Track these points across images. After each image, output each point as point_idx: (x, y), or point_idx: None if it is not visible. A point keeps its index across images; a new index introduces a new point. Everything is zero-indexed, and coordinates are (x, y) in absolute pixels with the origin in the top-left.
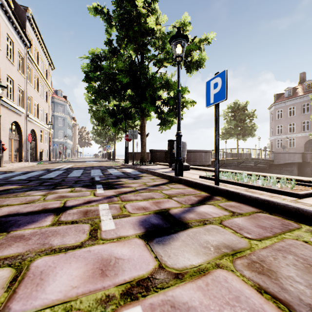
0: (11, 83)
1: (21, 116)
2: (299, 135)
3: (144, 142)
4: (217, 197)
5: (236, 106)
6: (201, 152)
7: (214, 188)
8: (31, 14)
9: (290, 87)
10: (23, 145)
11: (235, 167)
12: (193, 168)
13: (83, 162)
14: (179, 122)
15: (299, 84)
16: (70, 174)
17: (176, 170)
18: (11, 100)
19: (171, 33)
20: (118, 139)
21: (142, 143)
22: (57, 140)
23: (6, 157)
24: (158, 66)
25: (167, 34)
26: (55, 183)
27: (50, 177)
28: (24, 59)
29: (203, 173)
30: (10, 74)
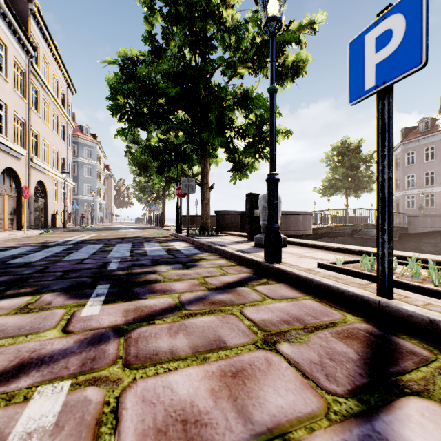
0: (3, 109)
1: (19, 160)
2: (440, 190)
3: (206, 198)
4: (407, 343)
5: (344, 145)
6: (297, 215)
7: (381, 307)
8: (36, 7)
9: (426, 118)
10: (23, 203)
11: (344, 238)
12: (292, 243)
13: (115, 229)
14: (273, 153)
15: (439, 113)
16: (72, 253)
17: (267, 250)
18: (3, 134)
19: (250, 21)
20: (170, 196)
21: (203, 199)
22: (83, 197)
23: None
24: (229, 75)
25: (244, 23)
26: (19, 277)
27: (27, 261)
28: (25, 73)
29: (316, 255)
30: (0, 95)
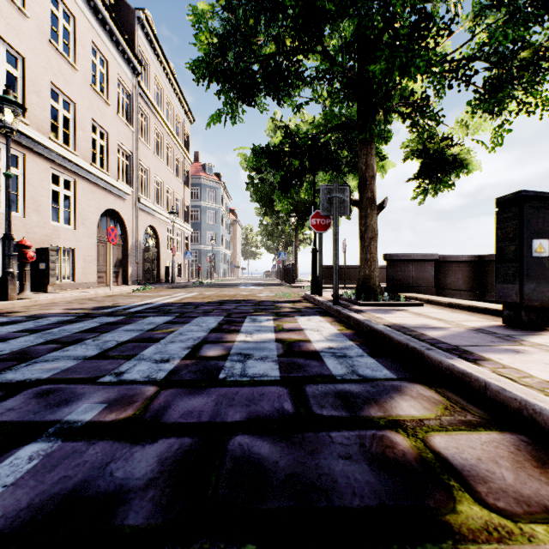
0: (104, 138)
1: (124, 200)
2: None
3: (369, 227)
4: None
5: None
6: None
7: None
8: (144, 13)
9: None
10: (129, 253)
11: None
12: None
13: (231, 286)
14: None
15: None
16: (67, 347)
17: None
18: (104, 169)
19: None
20: (304, 242)
21: (364, 231)
22: (206, 247)
23: (89, 275)
24: None
25: None
26: None
27: None
28: (132, 96)
29: None
30: (100, 120)
